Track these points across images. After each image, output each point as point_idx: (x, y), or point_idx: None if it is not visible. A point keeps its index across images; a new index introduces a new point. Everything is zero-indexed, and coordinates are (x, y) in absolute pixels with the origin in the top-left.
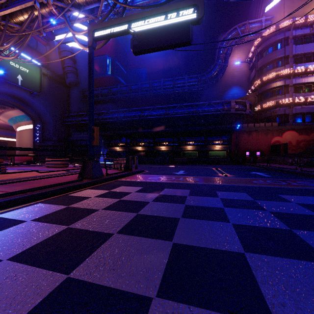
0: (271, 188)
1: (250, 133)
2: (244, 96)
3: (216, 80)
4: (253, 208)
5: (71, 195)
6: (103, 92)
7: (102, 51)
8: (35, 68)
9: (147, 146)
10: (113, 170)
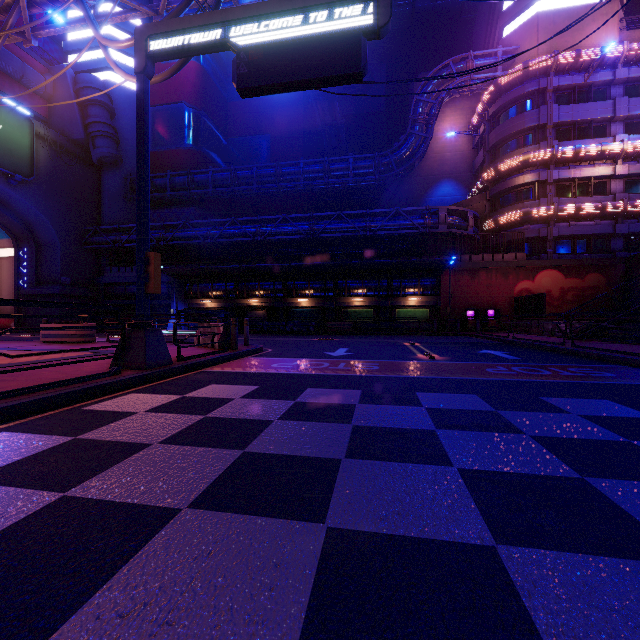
0: (524, 383)
1: (476, 273)
2: (464, 200)
3: (410, 166)
4: (497, 430)
5: (90, 408)
6: (177, 182)
7: (174, 94)
8: (17, 122)
9: (271, 298)
10: (194, 350)
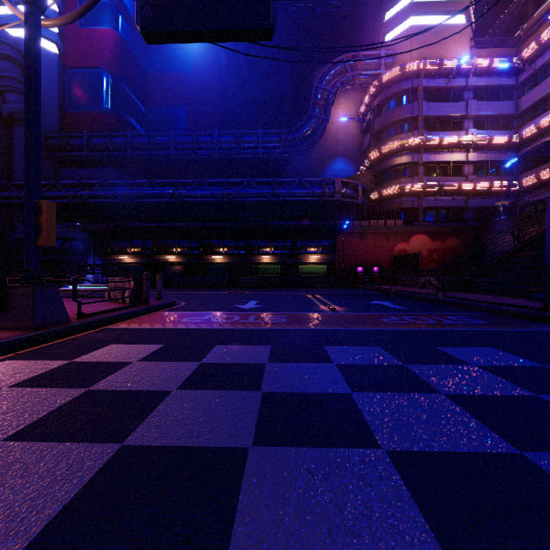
0: (417, 332)
1: (365, 235)
2: (355, 175)
3: (311, 143)
4: (412, 389)
5: None
6: (94, 143)
7: (92, 59)
8: None
9: (187, 255)
10: (103, 305)
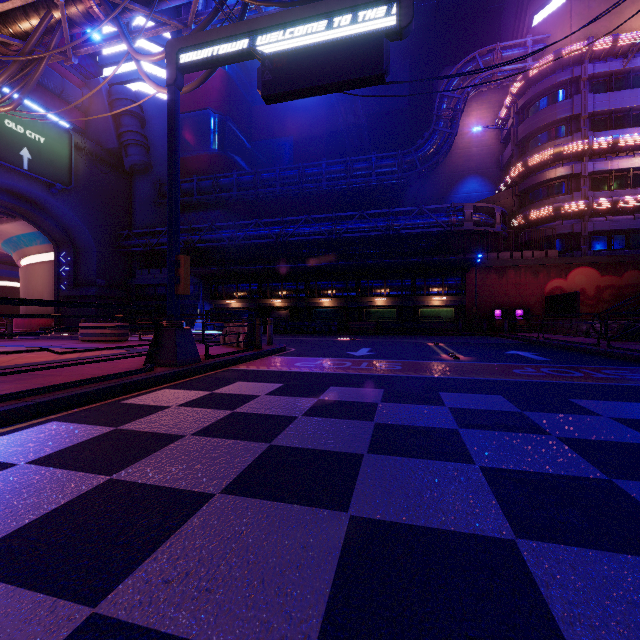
0: (553, 384)
1: (504, 271)
2: (491, 196)
3: (435, 163)
4: (522, 430)
5: (127, 401)
6: (203, 186)
7: (201, 101)
8: (58, 134)
9: (293, 299)
10: (221, 348)
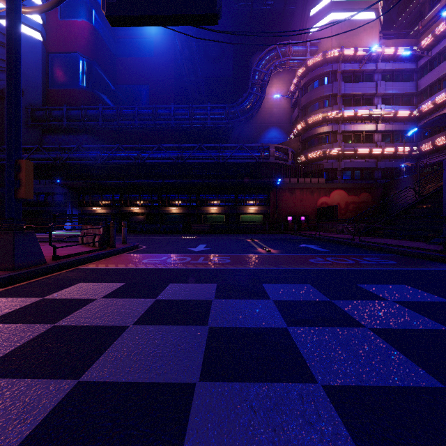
0: (340, 271)
1: (294, 191)
2: (285, 141)
3: (250, 115)
4: (340, 323)
5: None
6: (72, 114)
7: (70, 45)
8: None
9: (148, 207)
10: (76, 248)
